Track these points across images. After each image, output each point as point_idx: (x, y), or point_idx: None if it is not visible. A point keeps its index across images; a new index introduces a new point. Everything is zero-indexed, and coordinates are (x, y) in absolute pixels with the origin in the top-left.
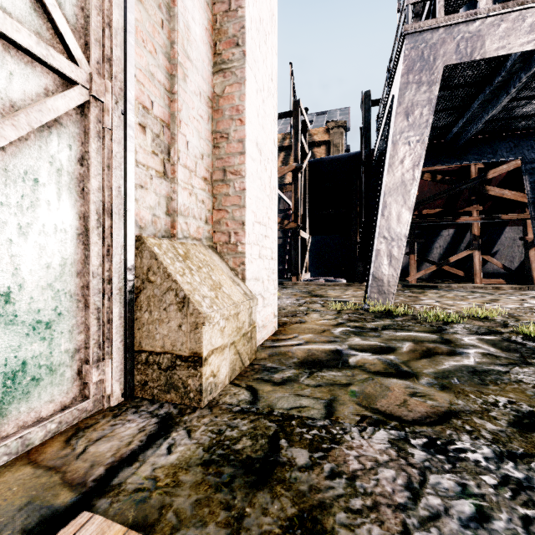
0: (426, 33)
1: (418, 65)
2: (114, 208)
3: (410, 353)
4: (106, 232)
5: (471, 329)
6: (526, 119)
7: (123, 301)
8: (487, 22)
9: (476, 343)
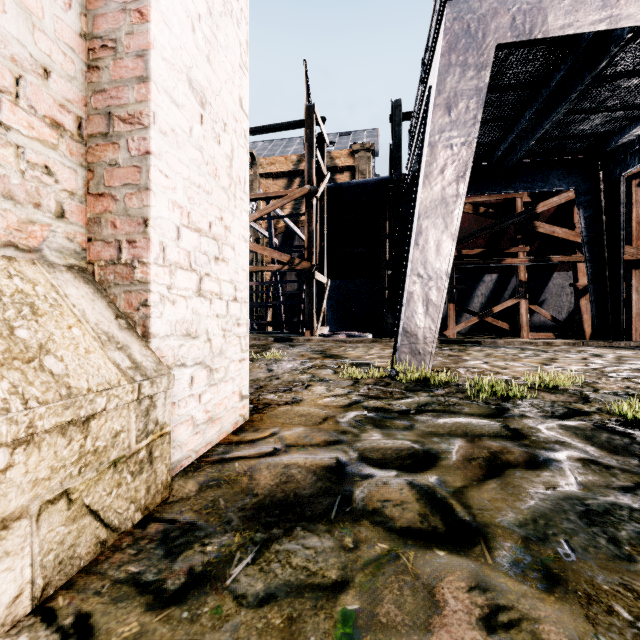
0: (473, 1)
1: (463, 42)
2: None
3: (465, 465)
4: None
5: (544, 408)
6: (581, 141)
7: None
8: None
9: (563, 438)
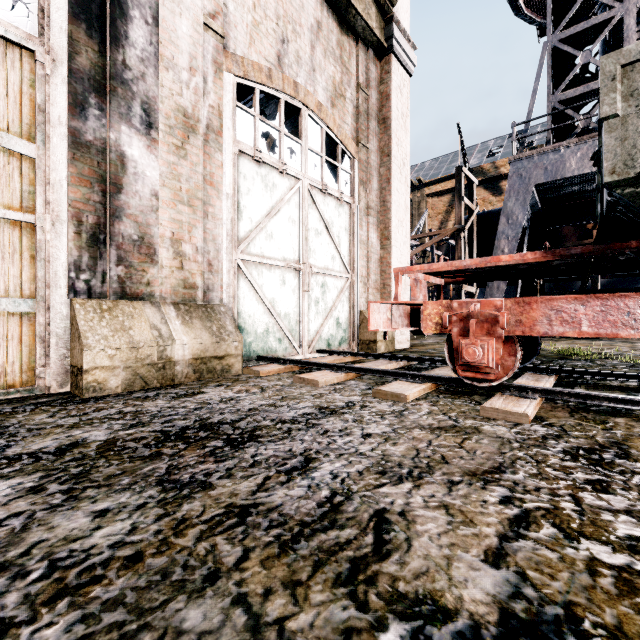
0: (524, 161)
1: (517, 184)
2: (355, 304)
3: None
4: (354, 310)
5: None
6: None
7: (357, 327)
8: (568, 151)
9: None
